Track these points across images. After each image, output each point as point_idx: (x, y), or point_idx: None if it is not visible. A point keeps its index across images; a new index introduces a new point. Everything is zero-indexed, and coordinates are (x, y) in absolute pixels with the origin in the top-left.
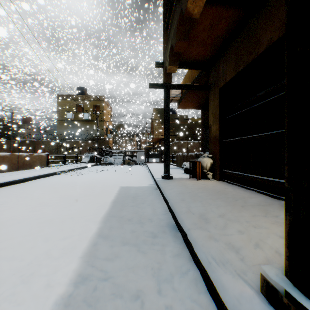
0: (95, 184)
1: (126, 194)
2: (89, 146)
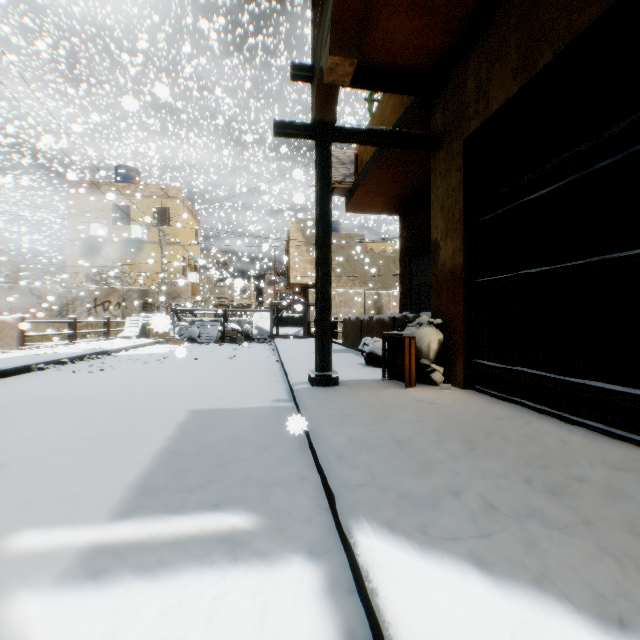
0: (118, 404)
1: (198, 444)
2: (145, 300)
